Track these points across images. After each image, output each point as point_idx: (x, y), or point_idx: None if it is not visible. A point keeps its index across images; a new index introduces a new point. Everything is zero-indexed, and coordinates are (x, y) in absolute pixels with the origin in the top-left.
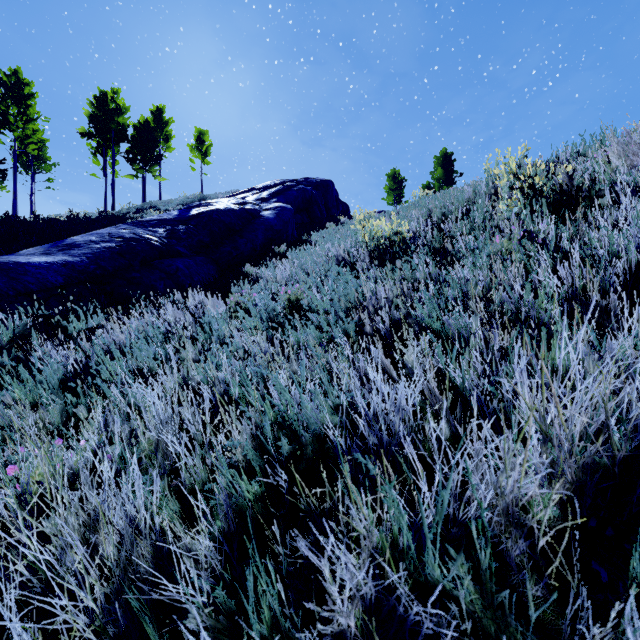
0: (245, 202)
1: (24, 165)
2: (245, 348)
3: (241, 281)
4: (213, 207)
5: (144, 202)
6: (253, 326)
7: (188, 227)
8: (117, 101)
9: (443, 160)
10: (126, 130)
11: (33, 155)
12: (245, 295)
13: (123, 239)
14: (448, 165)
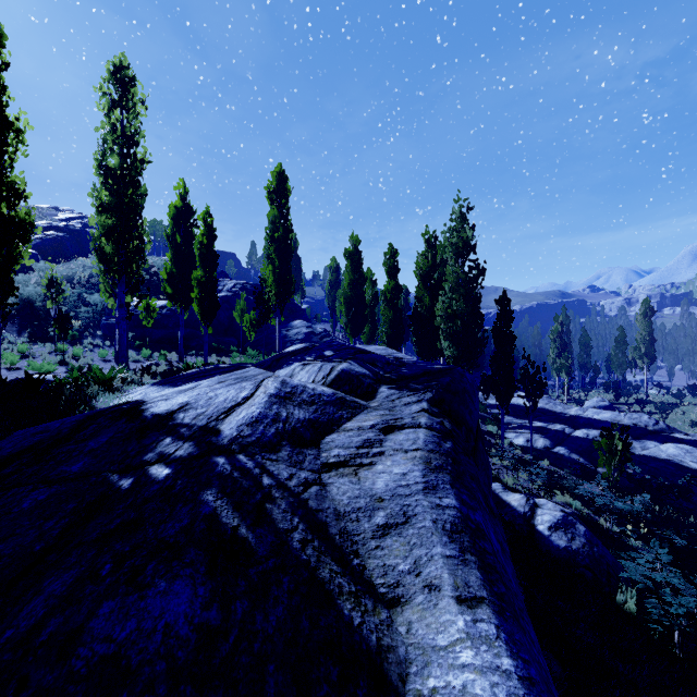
0: None
1: None
2: None
3: None
4: None
5: None
6: None
7: None
8: None
9: None
10: None
11: None
12: None
13: None
14: None
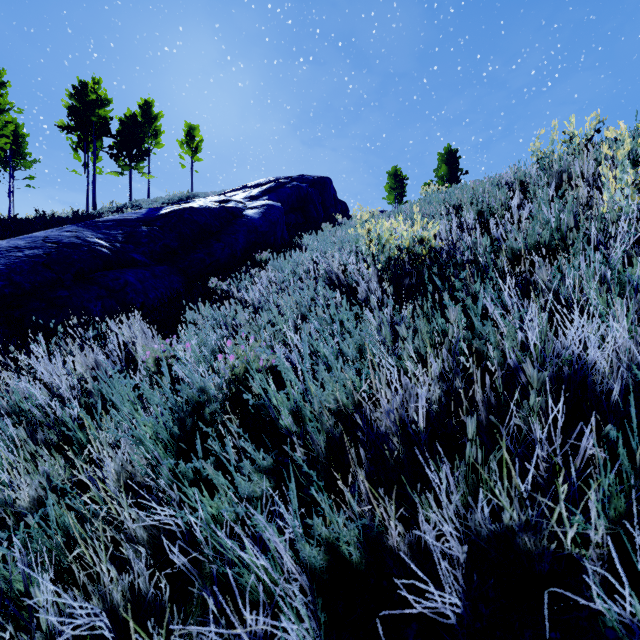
0: (227, 199)
1: (1, 161)
2: (135, 478)
3: (199, 304)
4: (186, 205)
5: (129, 201)
6: (154, 430)
7: (151, 229)
8: (98, 92)
9: (447, 157)
10: (108, 123)
11: (11, 151)
12: (175, 344)
13: (58, 244)
14: (453, 162)
